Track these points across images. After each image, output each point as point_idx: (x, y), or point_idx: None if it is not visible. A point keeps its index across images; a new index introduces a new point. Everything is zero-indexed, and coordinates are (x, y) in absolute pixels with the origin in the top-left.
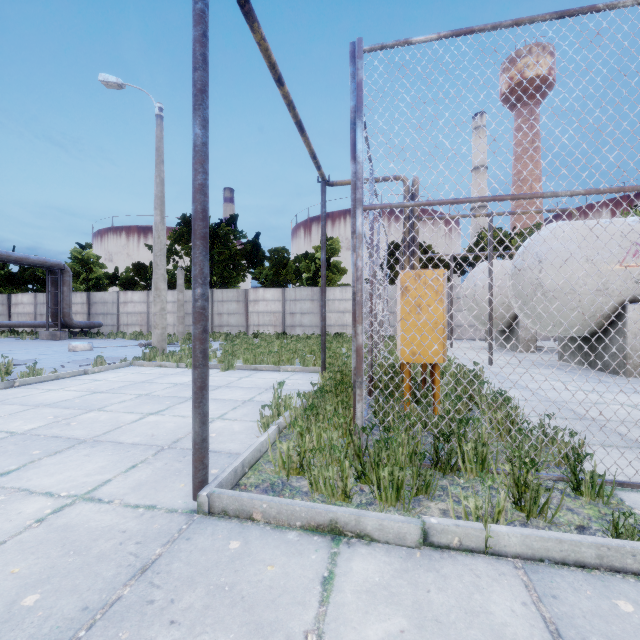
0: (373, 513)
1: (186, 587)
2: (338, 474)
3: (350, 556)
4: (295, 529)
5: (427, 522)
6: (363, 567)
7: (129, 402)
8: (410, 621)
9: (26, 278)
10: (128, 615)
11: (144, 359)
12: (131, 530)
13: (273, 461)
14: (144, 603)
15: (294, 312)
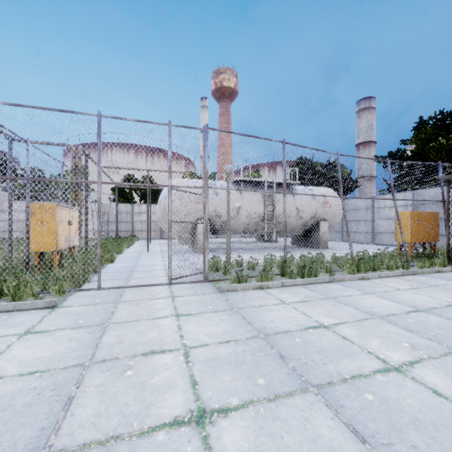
0: None
1: None
2: None
3: None
4: None
5: None
6: None
7: None
8: None
9: None
10: None
11: None
12: None
13: None
14: None
15: None
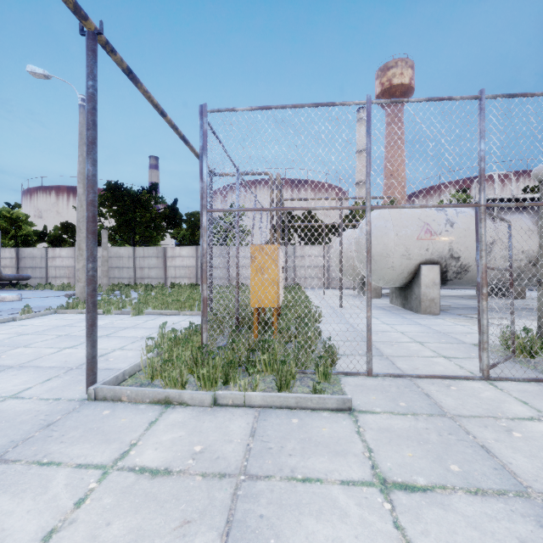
0: (189, 391)
1: (72, 430)
2: (179, 374)
3: (171, 412)
4: (146, 403)
5: (217, 393)
6: (176, 416)
7: (50, 340)
8: (187, 433)
9: None
10: (37, 442)
11: (68, 307)
12: (43, 410)
13: (144, 371)
14: (47, 437)
15: None
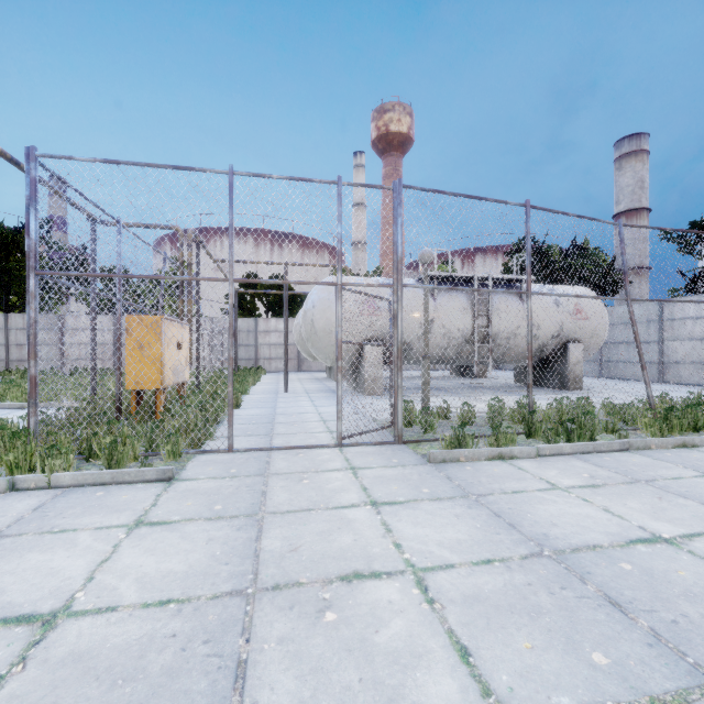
0: None
1: None
2: None
3: None
4: None
5: (15, 477)
6: None
7: None
8: None
9: None
10: None
11: None
12: None
13: None
14: None
15: None
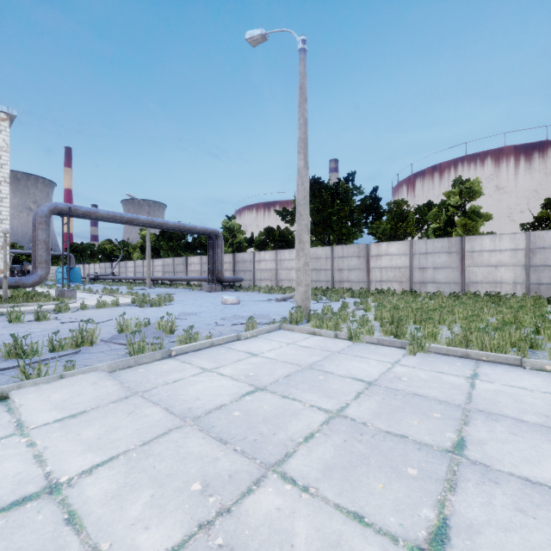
0: None
1: None
2: None
3: None
4: None
5: None
6: None
7: (323, 444)
8: None
9: (196, 245)
10: None
11: (291, 320)
12: None
13: None
14: None
15: (424, 267)
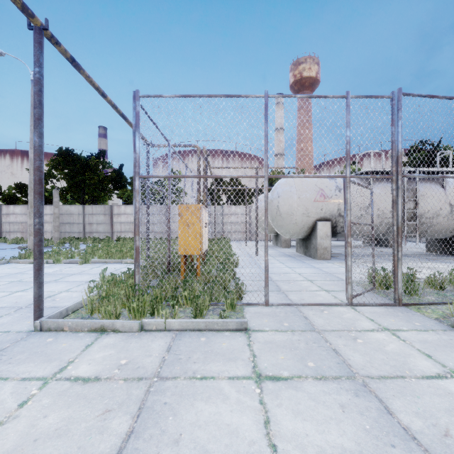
0: (121, 320)
1: (19, 354)
2: (113, 308)
3: (105, 337)
4: (84, 332)
5: (143, 321)
6: (108, 340)
7: (3, 286)
8: (116, 351)
9: None
10: None
11: (20, 258)
12: None
13: (85, 307)
14: None
15: None
